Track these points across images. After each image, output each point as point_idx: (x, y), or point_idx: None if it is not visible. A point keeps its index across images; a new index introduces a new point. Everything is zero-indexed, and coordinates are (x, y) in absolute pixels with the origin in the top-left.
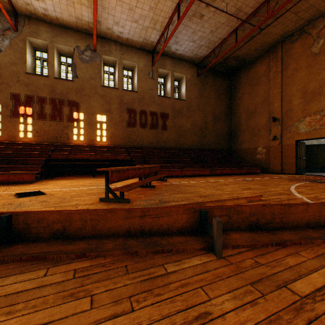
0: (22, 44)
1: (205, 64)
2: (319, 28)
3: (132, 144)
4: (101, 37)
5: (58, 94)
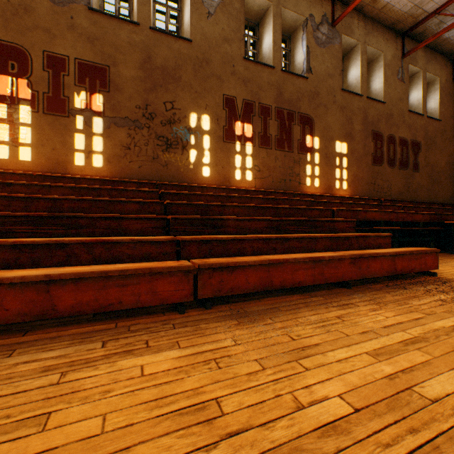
0: (237, 3)
1: None
2: None
3: (377, 196)
4: (342, 1)
5: (286, 100)
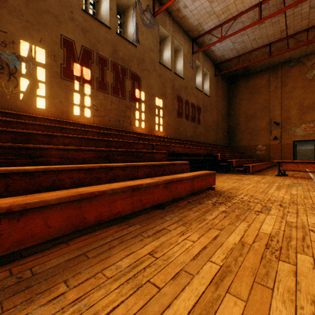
0: None
1: (220, 66)
2: (312, 61)
3: (180, 137)
4: (160, 2)
5: (120, 58)
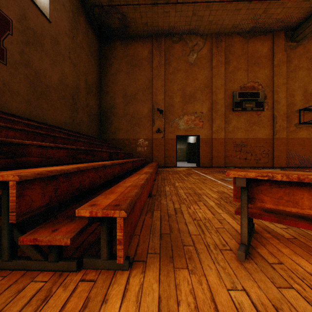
0: None
1: None
2: (194, 43)
3: None
4: None
5: None
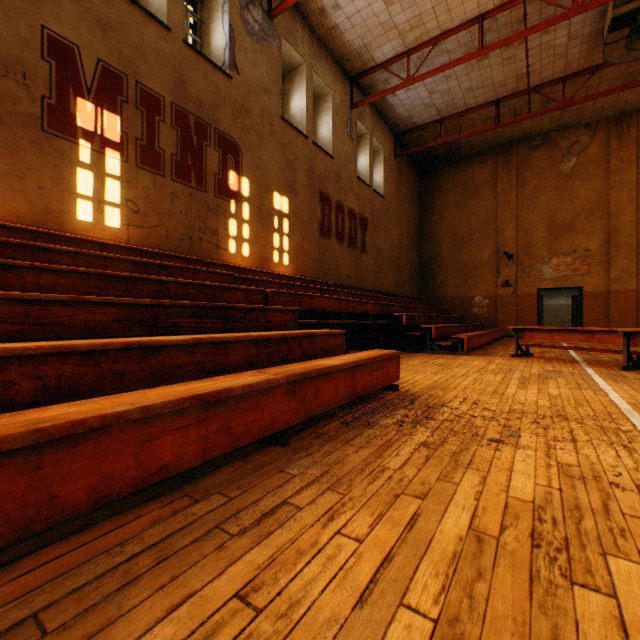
0: None
1: (405, 139)
2: (570, 141)
3: (326, 278)
4: None
5: (194, 99)
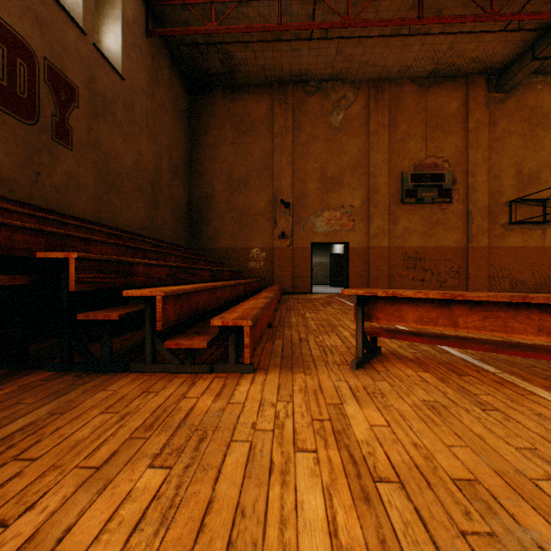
0: None
1: (164, 18)
2: (340, 95)
3: None
4: None
5: None
